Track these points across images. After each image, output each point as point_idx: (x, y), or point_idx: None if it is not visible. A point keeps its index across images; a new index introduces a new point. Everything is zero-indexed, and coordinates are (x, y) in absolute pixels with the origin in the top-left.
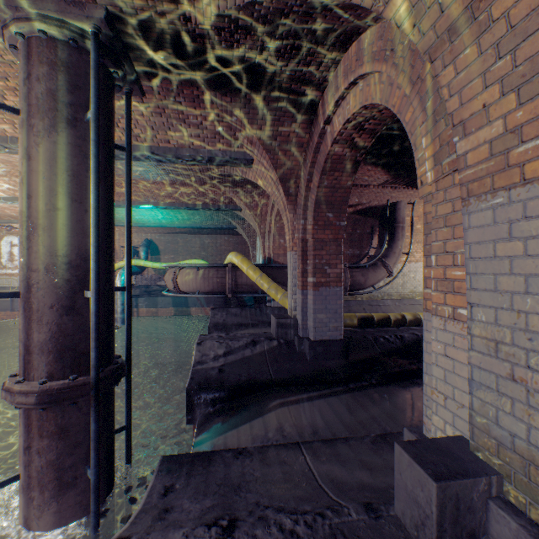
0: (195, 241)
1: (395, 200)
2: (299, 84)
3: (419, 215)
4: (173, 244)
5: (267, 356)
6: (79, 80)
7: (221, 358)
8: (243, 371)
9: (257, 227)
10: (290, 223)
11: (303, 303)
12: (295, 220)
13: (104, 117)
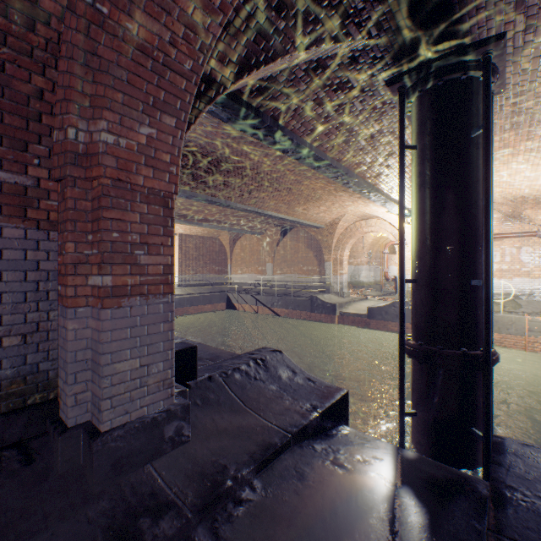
0: None
1: None
2: None
3: None
4: None
5: None
6: (414, 125)
7: None
8: None
9: None
10: None
11: None
12: None
13: (427, 134)
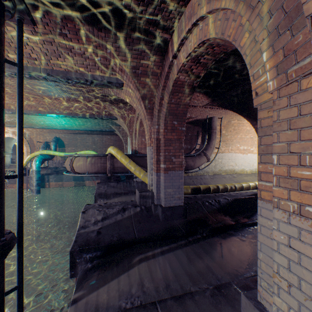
0: (89, 138)
1: (211, 116)
2: (155, 27)
3: (224, 125)
4: (74, 140)
5: (133, 219)
6: None
7: (99, 222)
8: (115, 232)
9: (127, 130)
10: (149, 128)
11: (157, 181)
12: (152, 125)
13: None
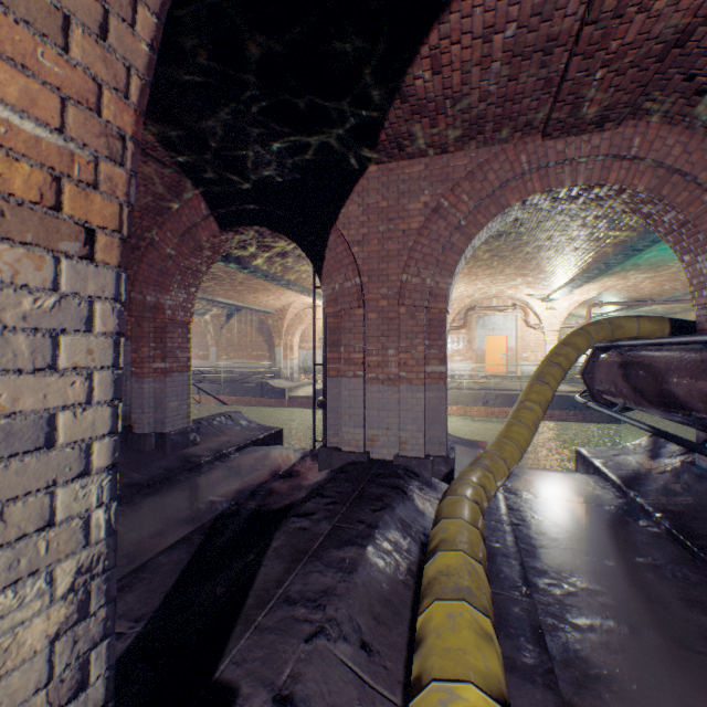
0: None
1: None
2: None
3: None
4: None
5: None
6: None
7: None
8: None
9: None
10: None
11: None
12: None
13: None
